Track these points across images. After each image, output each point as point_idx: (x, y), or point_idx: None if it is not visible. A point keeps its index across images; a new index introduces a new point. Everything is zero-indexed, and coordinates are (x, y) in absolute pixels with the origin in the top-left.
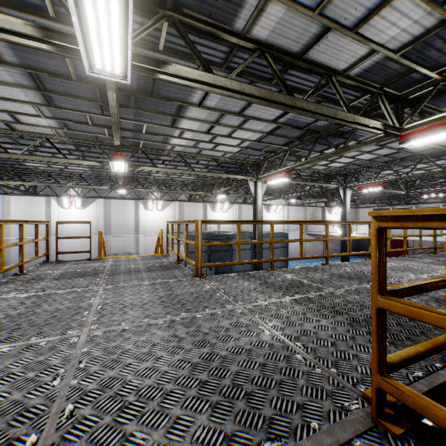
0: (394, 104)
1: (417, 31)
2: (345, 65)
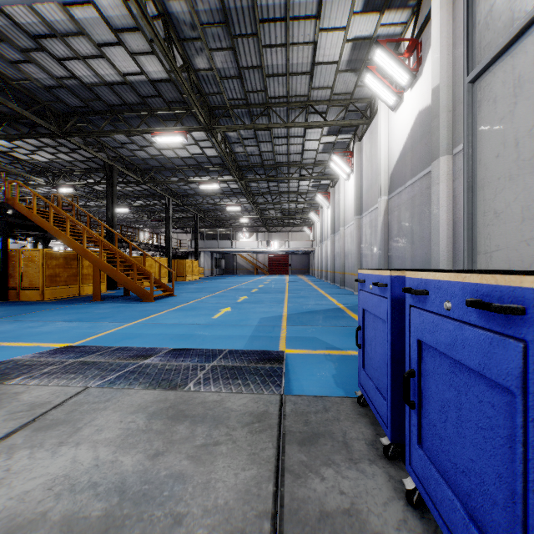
0: (52, 174)
1: (46, 160)
2: (26, 159)
